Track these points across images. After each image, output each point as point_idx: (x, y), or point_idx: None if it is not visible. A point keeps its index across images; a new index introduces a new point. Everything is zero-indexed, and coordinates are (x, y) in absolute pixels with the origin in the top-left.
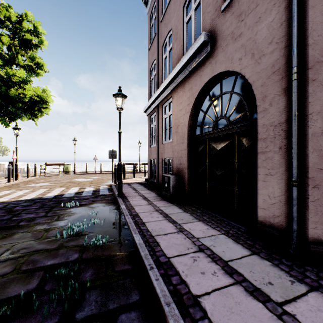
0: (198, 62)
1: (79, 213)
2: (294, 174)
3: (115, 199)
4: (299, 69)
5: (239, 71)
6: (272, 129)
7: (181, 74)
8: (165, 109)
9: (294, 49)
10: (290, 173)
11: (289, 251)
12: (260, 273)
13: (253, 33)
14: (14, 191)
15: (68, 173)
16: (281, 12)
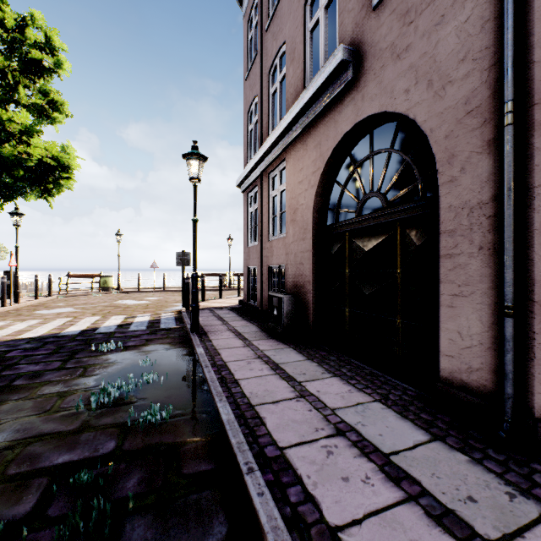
0: (331, 99)
1: (122, 363)
2: (509, 296)
3: (187, 337)
4: (517, 106)
5: (405, 112)
6: (465, 214)
7: (301, 121)
8: (274, 182)
9: (509, 70)
10: (500, 293)
11: (499, 433)
12: (450, 478)
13: (431, 44)
14: (10, 322)
15: (107, 291)
16: (482, 5)
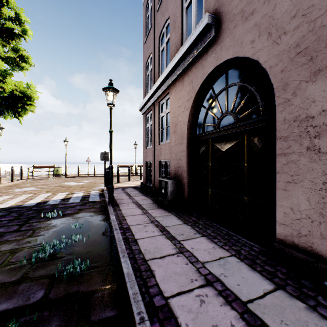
0: (200, 51)
1: (60, 226)
2: None
3: (106, 207)
4: None
5: (251, 56)
6: (296, 125)
7: (180, 66)
8: (162, 107)
9: None
10: (324, 181)
11: (325, 284)
12: (295, 324)
13: (270, 7)
14: None
15: (58, 176)
16: None
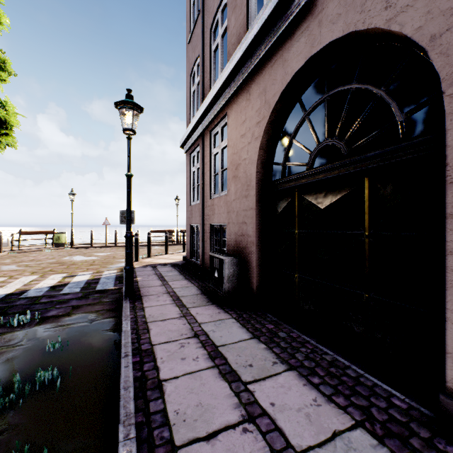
0: (280, 34)
1: (25, 346)
2: None
3: (121, 302)
4: None
5: (385, 24)
6: None
7: (244, 68)
8: (215, 139)
9: None
10: None
11: None
12: None
13: None
14: None
15: (60, 247)
16: None
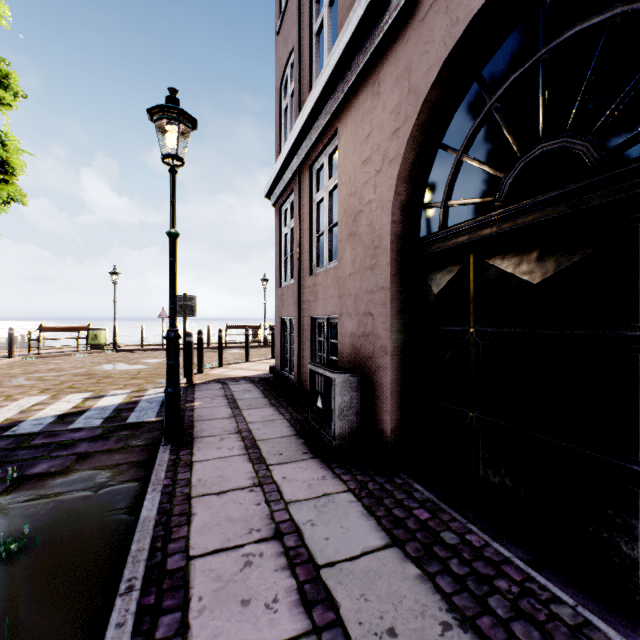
0: None
1: None
2: None
3: (159, 447)
4: None
5: None
6: None
7: (369, 38)
8: (319, 178)
9: None
10: None
11: None
12: None
13: None
14: None
15: (98, 350)
16: None
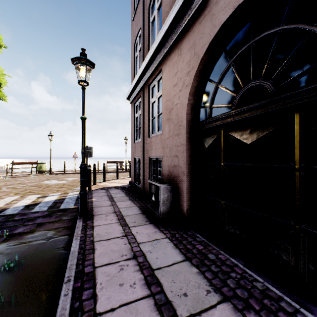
0: None
1: None
2: None
3: (77, 220)
4: None
5: None
6: None
7: (176, 28)
8: (153, 91)
9: None
10: None
11: None
12: None
13: None
14: None
15: (42, 173)
16: None
